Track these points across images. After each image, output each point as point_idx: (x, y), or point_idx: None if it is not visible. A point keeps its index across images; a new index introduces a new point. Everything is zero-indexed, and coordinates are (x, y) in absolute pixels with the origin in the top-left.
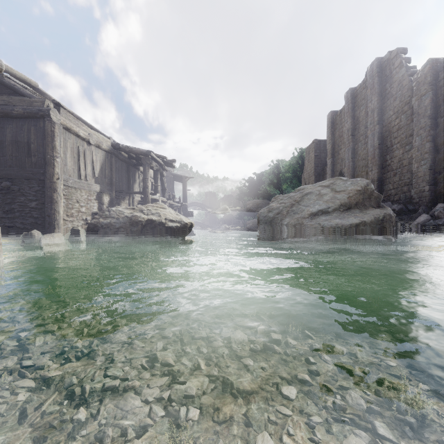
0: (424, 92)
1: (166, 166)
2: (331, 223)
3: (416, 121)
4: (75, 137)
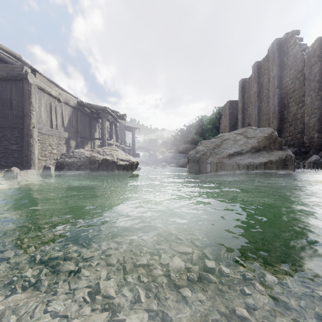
0: (313, 63)
1: (119, 119)
2: (245, 161)
3: (307, 84)
4: (48, 96)
